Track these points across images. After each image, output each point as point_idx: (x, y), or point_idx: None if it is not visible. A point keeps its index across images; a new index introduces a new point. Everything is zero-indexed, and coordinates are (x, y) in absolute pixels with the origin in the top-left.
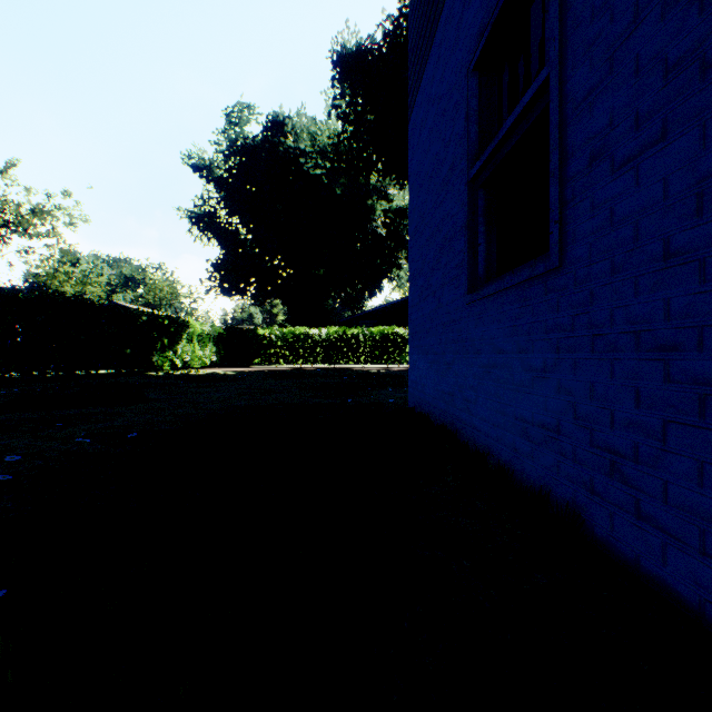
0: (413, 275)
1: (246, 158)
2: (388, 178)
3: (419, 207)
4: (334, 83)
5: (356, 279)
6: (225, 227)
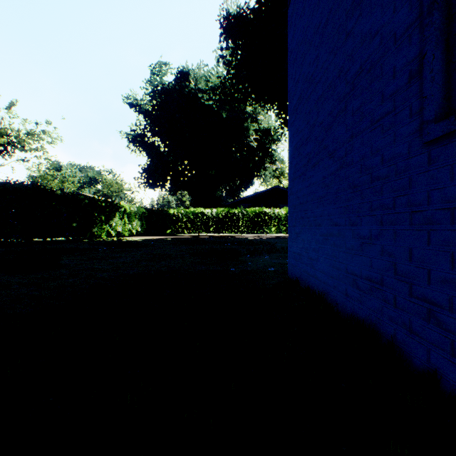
0: (295, 147)
1: (164, 97)
2: (258, 108)
3: (305, 72)
4: (221, 45)
5: (236, 177)
6: (150, 143)
